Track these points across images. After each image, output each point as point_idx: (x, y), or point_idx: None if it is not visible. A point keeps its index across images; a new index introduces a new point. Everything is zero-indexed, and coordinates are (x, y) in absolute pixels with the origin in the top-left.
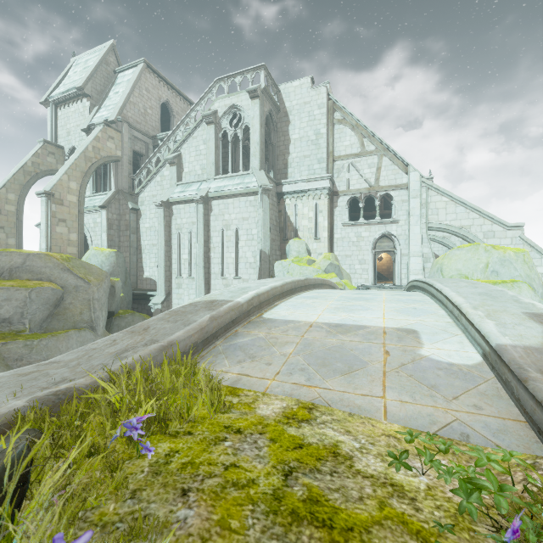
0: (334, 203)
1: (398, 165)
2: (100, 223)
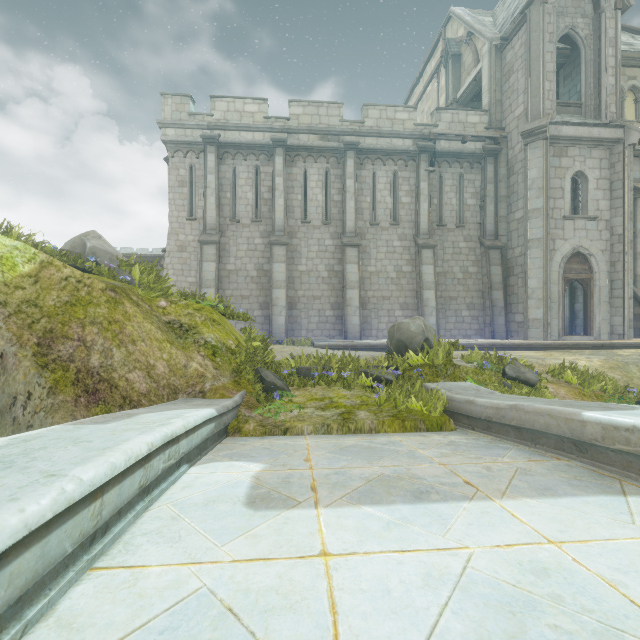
0: None
1: None
2: None
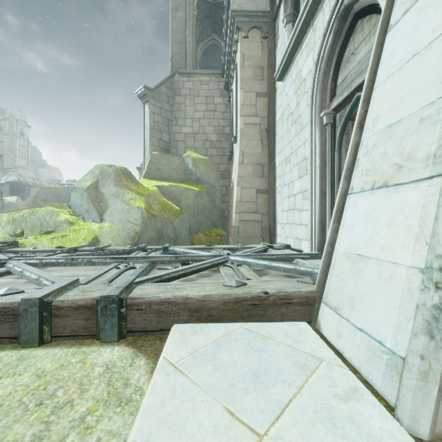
0: (276, 36)
1: None
2: None
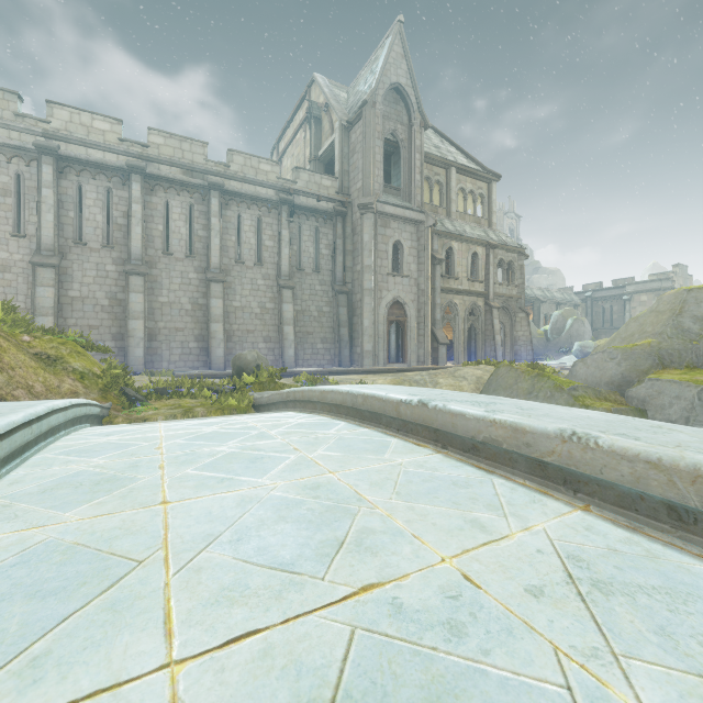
0: None
1: None
2: None
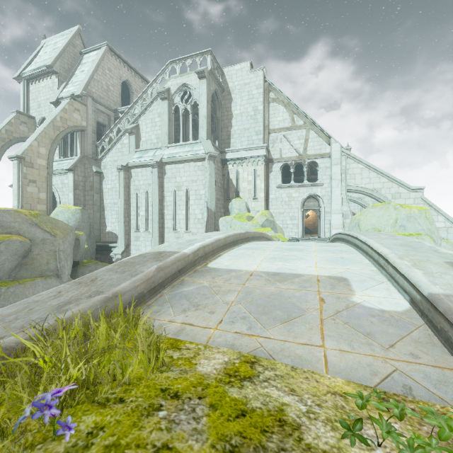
0: (269, 168)
1: (322, 138)
2: (67, 184)
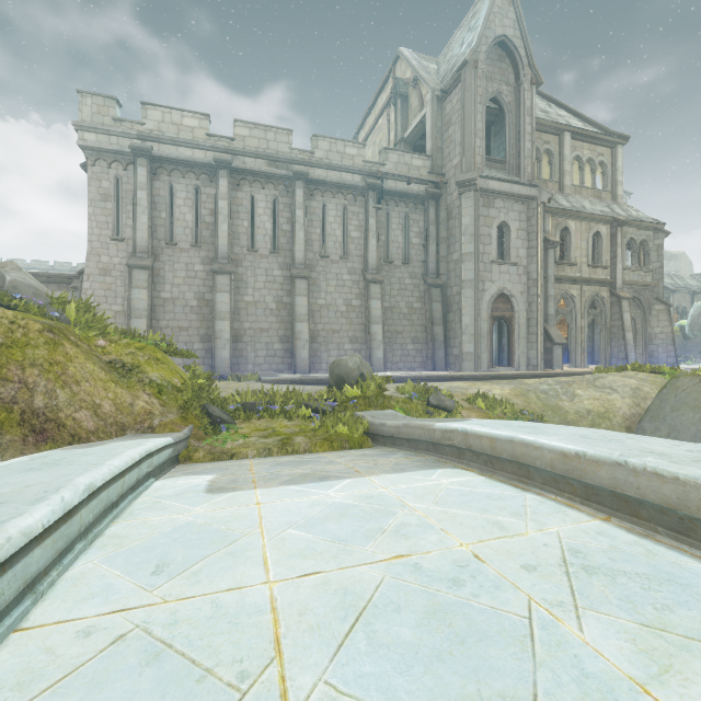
0: None
1: None
2: None
